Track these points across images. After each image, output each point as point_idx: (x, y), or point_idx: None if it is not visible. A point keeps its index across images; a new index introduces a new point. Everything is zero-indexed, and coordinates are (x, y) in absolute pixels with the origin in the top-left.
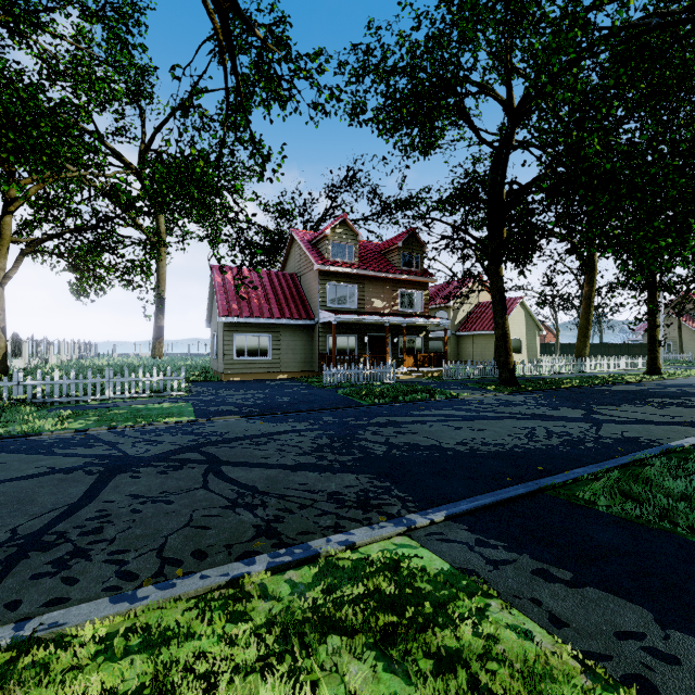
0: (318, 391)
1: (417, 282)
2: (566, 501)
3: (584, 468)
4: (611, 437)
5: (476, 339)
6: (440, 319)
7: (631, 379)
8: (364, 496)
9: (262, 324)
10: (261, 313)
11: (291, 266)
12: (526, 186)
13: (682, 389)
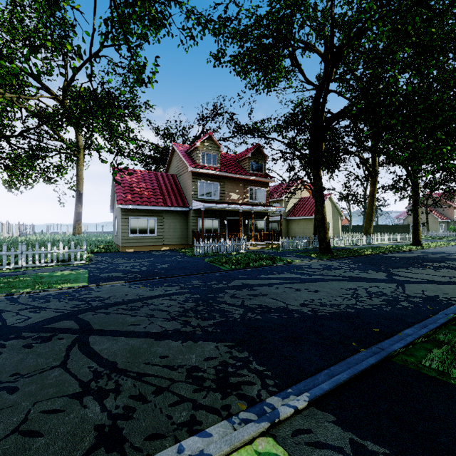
0: (190, 259)
1: (261, 182)
2: (417, 371)
3: (412, 328)
4: (417, 296)
5: (299, 222)
6: (277, 208)
7: (404, 249)
8: (223, 372)
9: (150, 210)
10: (149, 202)
11: (172, 169)
12: (338, 113)
13: (441, 255)
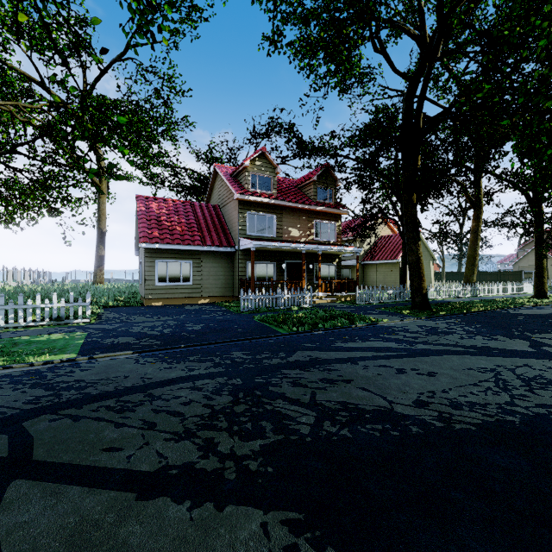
0: (235, 317)
1: (331, 214)
2: None
3: None
4: None
5: (379, 267)
6: (352, 247)
7: (527, 303)
8: None
9: (183, 250)
10: (182, 240)
11: (215, 199)
12: (440, 114)
13: None
